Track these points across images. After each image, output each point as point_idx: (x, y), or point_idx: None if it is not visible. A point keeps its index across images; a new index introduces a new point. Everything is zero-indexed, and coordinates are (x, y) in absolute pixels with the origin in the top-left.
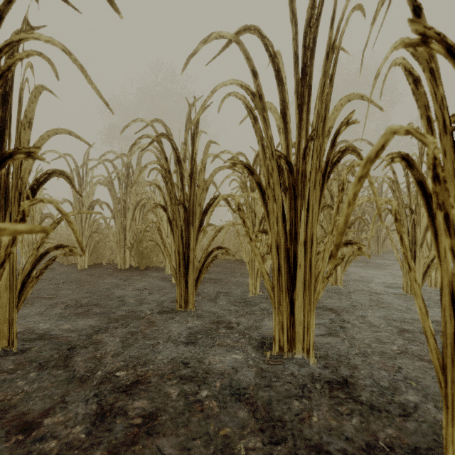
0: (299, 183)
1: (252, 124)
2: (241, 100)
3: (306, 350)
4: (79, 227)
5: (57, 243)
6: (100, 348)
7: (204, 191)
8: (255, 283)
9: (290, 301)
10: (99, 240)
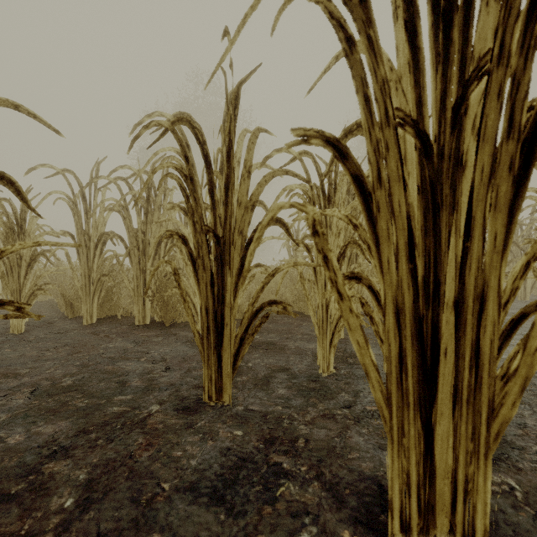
0: (444, 175)
1: (344, 52)
2: (319, 5)
3: (461, 535)
4: (85, 269)
5: (59, 289)
6: (46, 502)
7: (248, 210)
8: (328, 355)
9: (425, 428)
10: (114, 286)
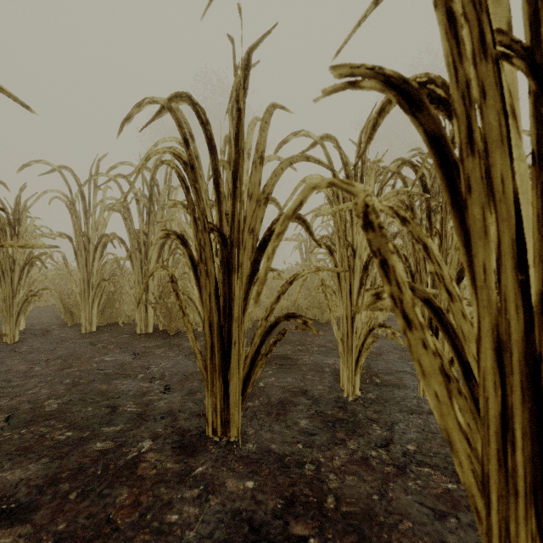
0: None
1: None
2: None
3: None
4: (84, 273)
5: (58, 295)
6: None
7: (260, 204)
8: (353, 376)
9: None
10: (115, 291)
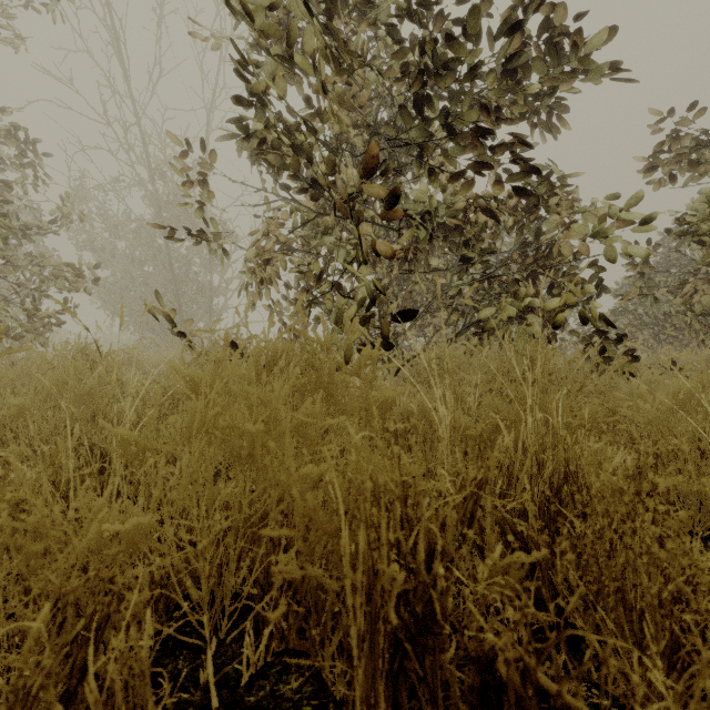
0: None
1: None
2: None
3: None
4: None
5: None
6: None
7: None
8: None
9: None
10: None
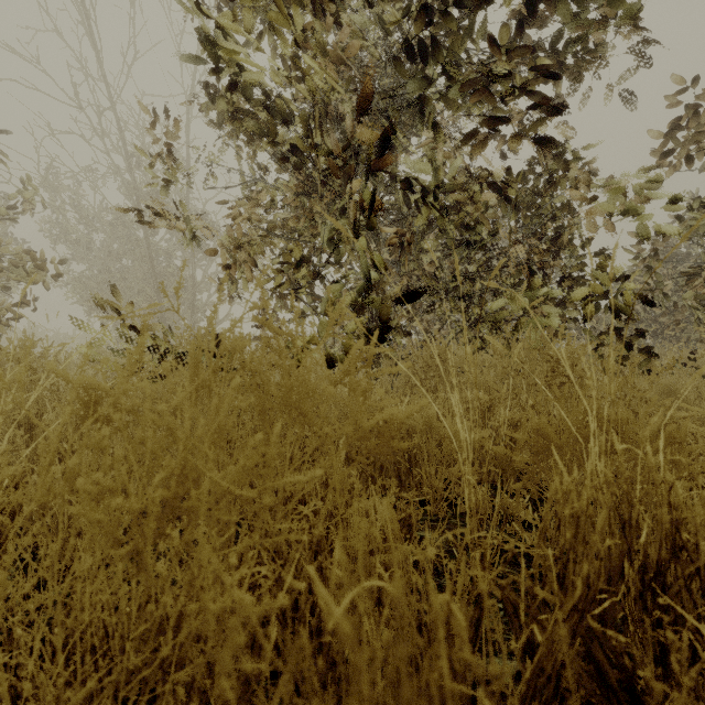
0: None
1: None
2: None
3: None
4: None
5: None
6: None
7: None
8: None
9: None
10: None
